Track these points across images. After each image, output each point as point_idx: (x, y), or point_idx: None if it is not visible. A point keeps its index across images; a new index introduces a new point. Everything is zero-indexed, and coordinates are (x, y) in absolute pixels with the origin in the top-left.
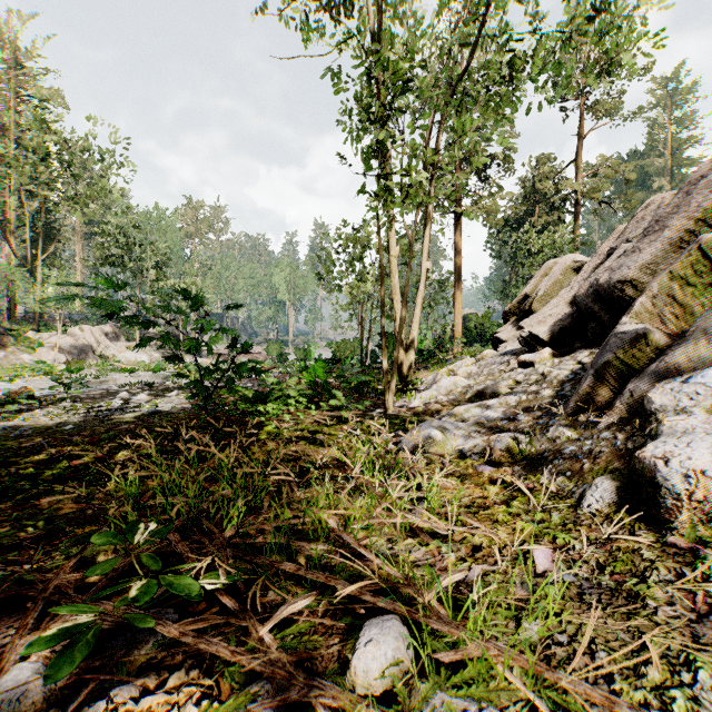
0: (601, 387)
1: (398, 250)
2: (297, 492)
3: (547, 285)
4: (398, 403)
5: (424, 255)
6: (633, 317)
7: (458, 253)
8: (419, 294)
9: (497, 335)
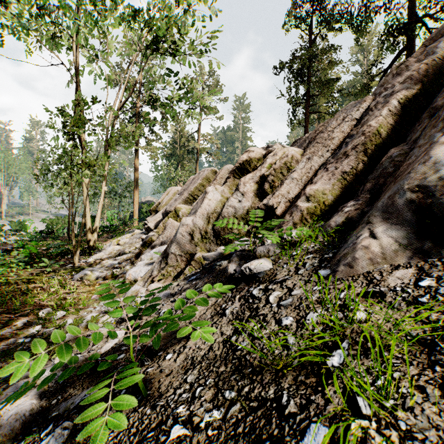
0: (141, 253)
1: (87, 180)
2: (22, 298)
3: (167, 200)
4: (83, 260)
5: (103, 183)
6: (159, 229)
7: (136, 169)
8: (100, 203)
9: (145, 221)
